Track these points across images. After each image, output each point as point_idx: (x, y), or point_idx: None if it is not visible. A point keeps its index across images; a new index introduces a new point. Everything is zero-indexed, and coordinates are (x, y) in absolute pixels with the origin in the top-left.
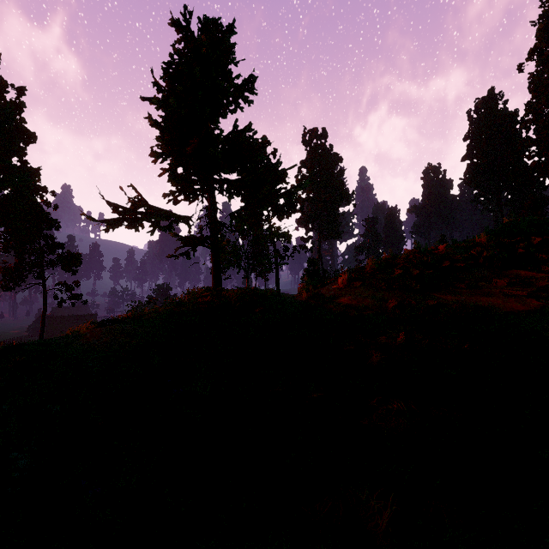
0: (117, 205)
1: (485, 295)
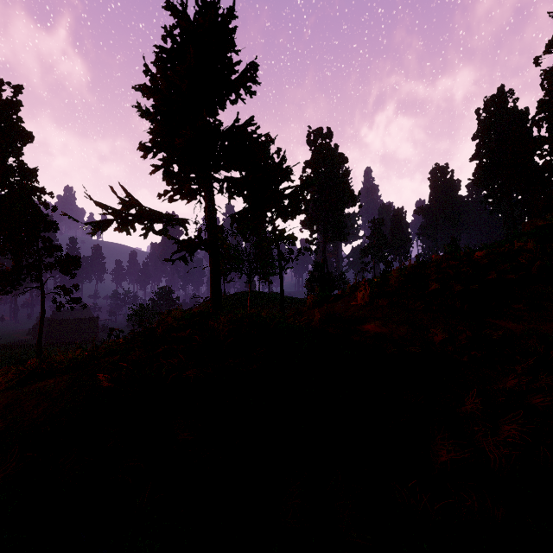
0: (104, 206)
1: None
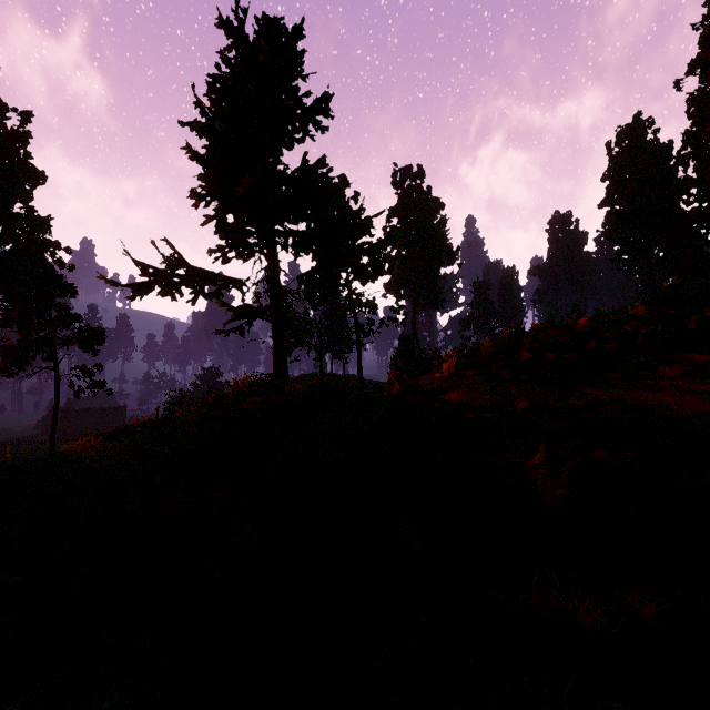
0: (146, 265)
1: (650, 390)
